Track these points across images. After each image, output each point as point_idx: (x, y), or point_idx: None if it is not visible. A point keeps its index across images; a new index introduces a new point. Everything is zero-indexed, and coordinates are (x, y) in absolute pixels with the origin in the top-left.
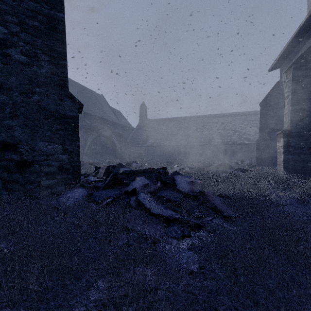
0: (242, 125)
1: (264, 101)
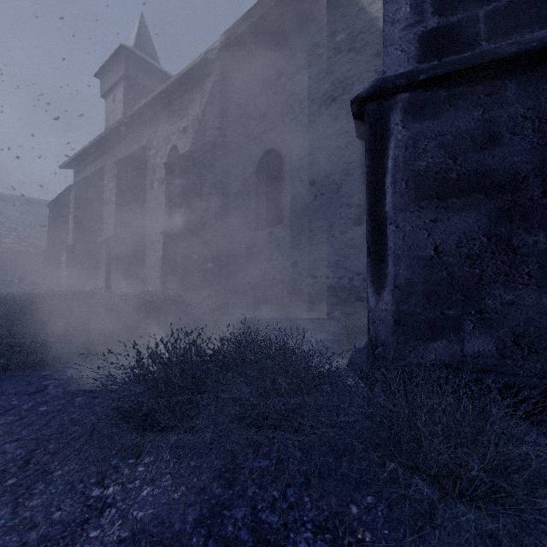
0: (25, 220)
1: (54, 202)
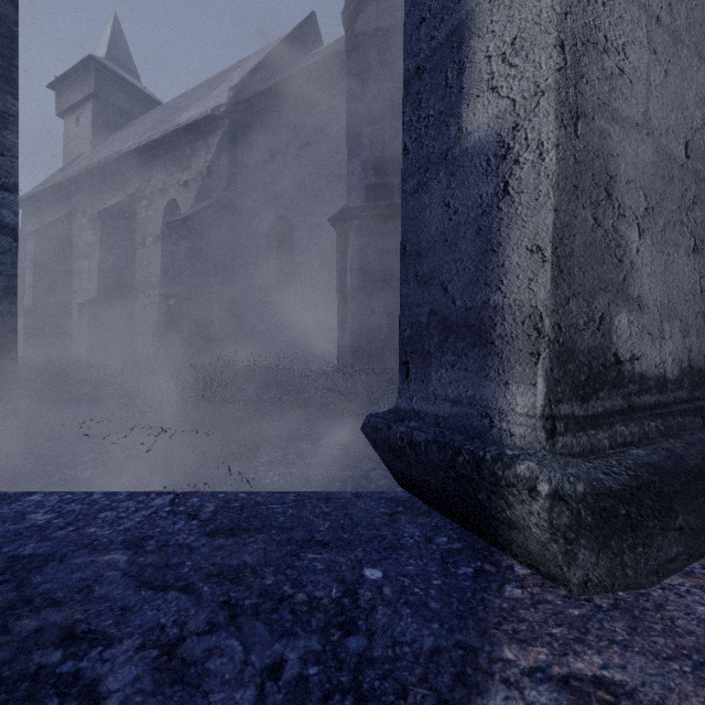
0: None
1: None
